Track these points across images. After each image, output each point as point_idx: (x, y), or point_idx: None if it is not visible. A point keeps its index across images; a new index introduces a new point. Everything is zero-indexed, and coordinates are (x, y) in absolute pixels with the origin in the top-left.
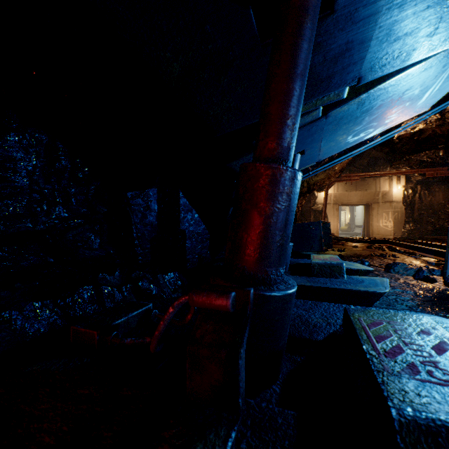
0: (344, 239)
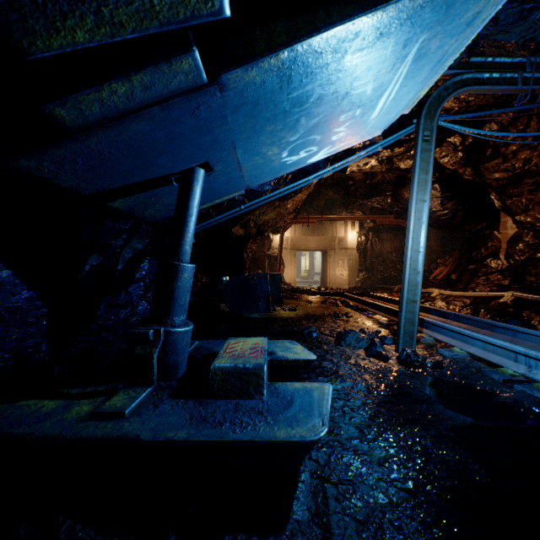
0: (301, 291)
